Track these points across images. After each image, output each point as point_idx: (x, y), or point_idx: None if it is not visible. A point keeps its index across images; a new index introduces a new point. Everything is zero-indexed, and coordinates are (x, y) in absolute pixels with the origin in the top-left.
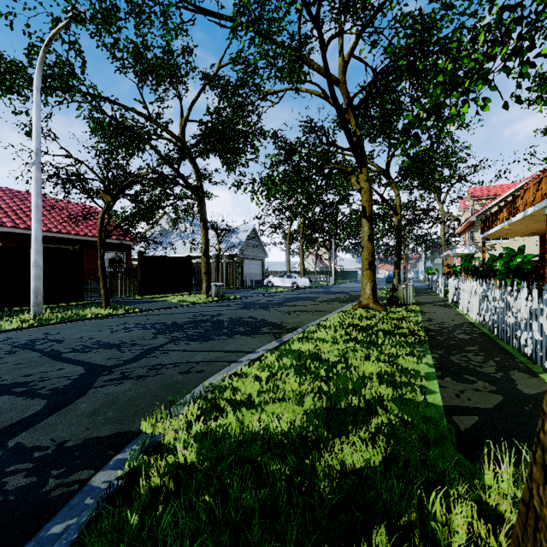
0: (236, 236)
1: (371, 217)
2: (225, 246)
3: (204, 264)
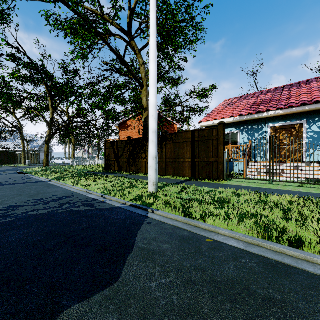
0: (36, 143)
1: (74, 145)
2: (31, 147)
3: (23, 154)
